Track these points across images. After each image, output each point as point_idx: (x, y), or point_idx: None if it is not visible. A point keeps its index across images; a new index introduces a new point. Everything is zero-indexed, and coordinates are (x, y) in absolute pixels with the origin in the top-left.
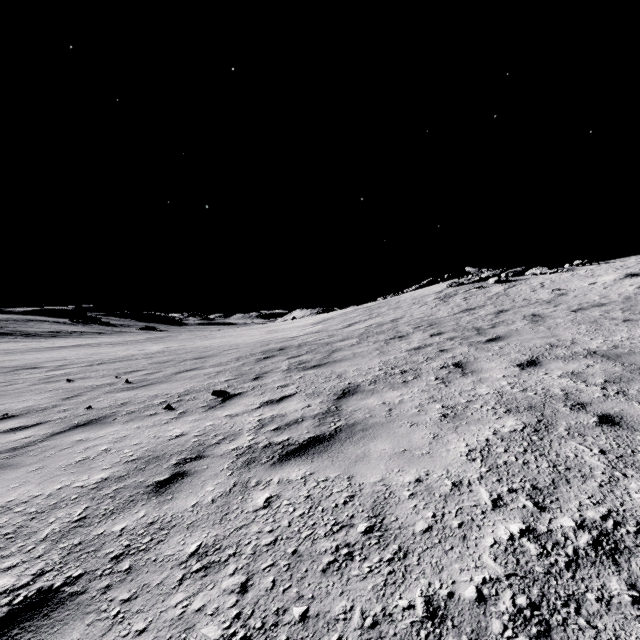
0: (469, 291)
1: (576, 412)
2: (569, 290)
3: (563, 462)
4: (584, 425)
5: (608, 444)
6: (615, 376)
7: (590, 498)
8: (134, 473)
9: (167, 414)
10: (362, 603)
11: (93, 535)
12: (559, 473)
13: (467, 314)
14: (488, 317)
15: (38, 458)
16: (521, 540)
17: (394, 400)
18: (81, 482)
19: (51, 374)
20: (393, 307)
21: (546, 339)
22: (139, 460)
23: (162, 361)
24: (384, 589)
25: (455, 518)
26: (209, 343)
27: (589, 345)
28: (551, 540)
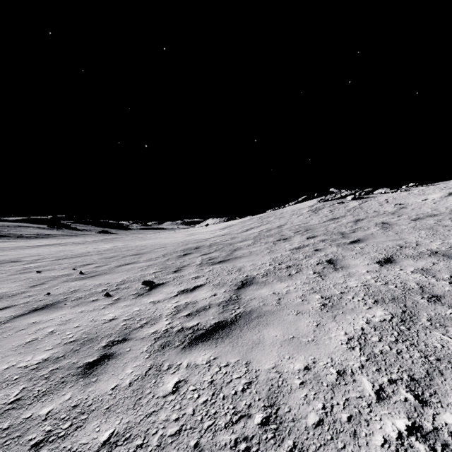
0: (333, 205)
1: (433, 304)
2: (407, 204)
3: (432, 352)
4: (443, 316)
5: None
6: None
7: None
8: (70, 354)
9: (105, 300)
10: None
11: (22, 419)
12: (431, 364)
13: (333, 222)
14: (349, 224)
15: None
16: (410, 439)
17: (282, 291)
18: (25, 362)
19: (27, 266)
20: (278, 217)
21: (396, 241)
22: (76, 342)
23: (109, 257)
24: None
25: (343, 411)
26: (145, 243)
27: (430, 246)
28: (439, 440)
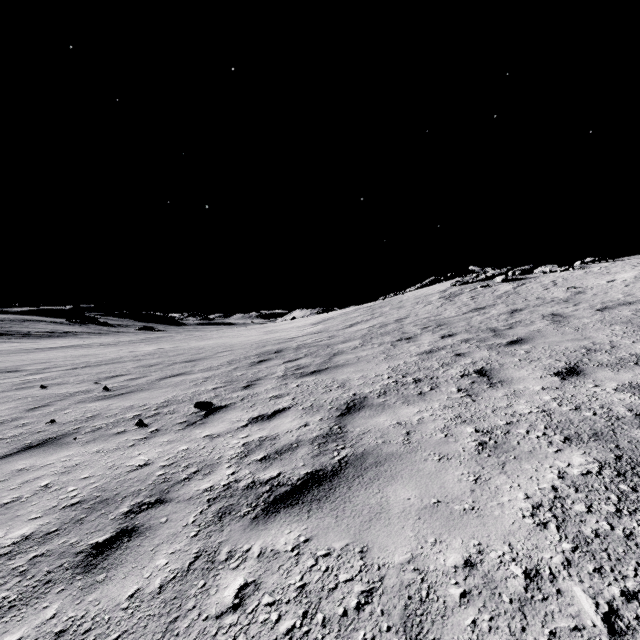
0: (475, 290)
1: None
2: (586, 288)
3: None
4: None
5: None
6: None
7: None
8: (67, 528)
9: (137, 432)
10: None
11: None
12: None
13: (477, 314)
14: (502, 317)
15: None
16: None
17: (411, 419)
18: None
19: (28, 379)
20: (396, 307)
21: (578, 342)
22: (81, 505)
23: (150, 364)
24: None
25: None
26: (203, 344)
27: (634, 349)
28: None
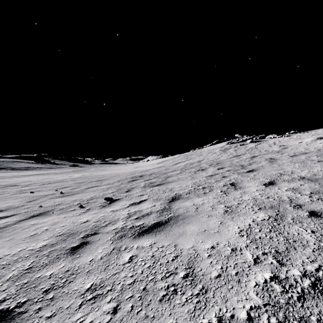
0: (237, 146)
1: (296, 209)
2: (288, 146)
3: (291, 237)
4: (301, 217)
5: (315, 227)
6: (316, 190)
7: (308, 258)
8: (60, 242)
9: (80, 210)
10: (181, 321)
11: (35, 277)
12: (290, 244)
13: (236, 158)
14: (247, 159)
15: (10, 233)
16: (271, 283)
17: (199, 203)
18: (31, 247)
19: (23, 189)
20: (198, 154)
21: (278, 171)
22: (63, 235)
23: (80, 182)
24: (194, 312)
25: (233, 269)
26: (104, 173)
27: (300, 174)
28: (288, 283)
